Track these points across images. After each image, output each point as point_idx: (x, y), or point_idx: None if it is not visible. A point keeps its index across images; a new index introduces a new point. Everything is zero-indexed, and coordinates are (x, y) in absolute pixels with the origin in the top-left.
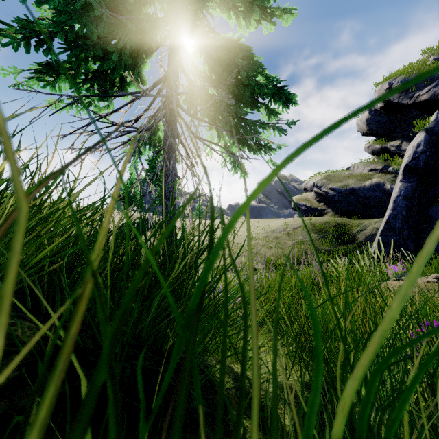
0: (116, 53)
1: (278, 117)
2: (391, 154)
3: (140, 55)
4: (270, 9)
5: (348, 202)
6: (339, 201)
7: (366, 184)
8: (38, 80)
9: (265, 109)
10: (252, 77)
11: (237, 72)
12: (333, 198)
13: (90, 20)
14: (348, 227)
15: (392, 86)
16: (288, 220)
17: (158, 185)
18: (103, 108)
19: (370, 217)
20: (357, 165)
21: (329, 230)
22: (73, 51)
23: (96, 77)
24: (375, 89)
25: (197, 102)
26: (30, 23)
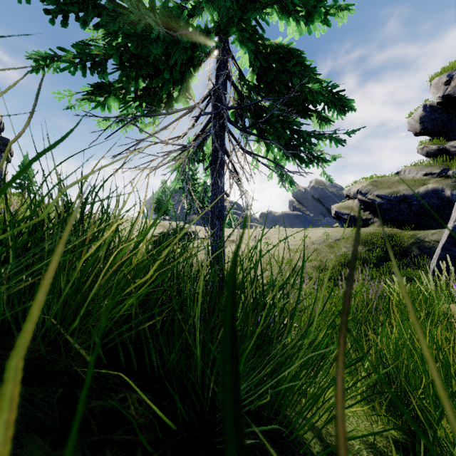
0: (167, 69)
1: (330, 125)
2: (450, 156)
3: (188, 69)
4: (325, 8)
5: (399, 211)
6: (387, 209)
7: (421, 191)
8: (90, 101)
9: (317, 117)
10: (305, 83)
11: (288, 79)
12: (380, 206)
13: (149, 41)
14: (399, 239)
15: (453, 78)
16: (328, 230)
17: (190, 194)
18: (148, 125)
19: (426, 227)
20: (408, 169)
21: (377, 242)
22: (127, 71)
23: (145, 94)
24: (431, 83)
25: (246, 114)
26: (87, 47)
